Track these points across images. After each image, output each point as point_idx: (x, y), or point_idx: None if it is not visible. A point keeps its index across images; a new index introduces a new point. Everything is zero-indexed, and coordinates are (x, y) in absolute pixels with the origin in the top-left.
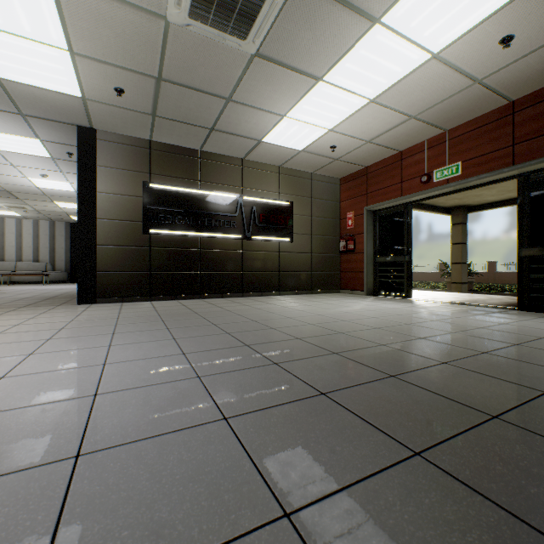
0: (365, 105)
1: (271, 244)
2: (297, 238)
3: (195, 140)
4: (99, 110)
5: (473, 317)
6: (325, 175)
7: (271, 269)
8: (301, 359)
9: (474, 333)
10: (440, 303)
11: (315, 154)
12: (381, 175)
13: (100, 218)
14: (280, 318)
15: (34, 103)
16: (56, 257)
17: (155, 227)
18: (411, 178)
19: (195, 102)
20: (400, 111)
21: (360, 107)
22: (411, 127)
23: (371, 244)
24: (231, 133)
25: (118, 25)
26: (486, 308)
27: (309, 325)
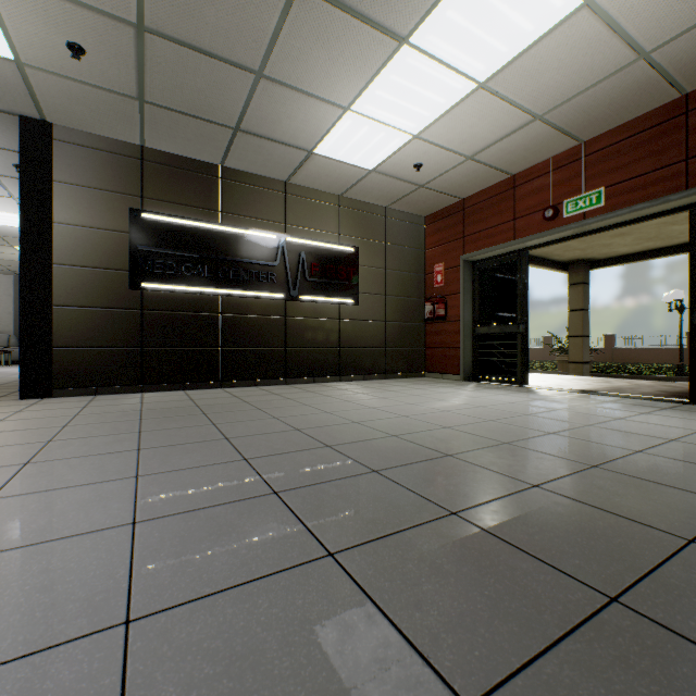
0: (470, 94)
1: (328, 307)
2: (364, 299)
3: (213, 148)
4: (48, 86)
5: (642, 418)
6: (405, 211)
7: (328, 343)
8: (386, 535)
9: (675, 453)
10: (573, 392)
11: (392, 176)
12: (484, 210)
13: (59, 263)
14: (342, 423)
15: None
16: None
17: (149, 279)
18: (529, 212)
19: (205, 77)
20: (521, 107)
21: (463, 97)
22: (534, 136)
23: (470, 308)
24: (267, 138)
25: None
26: (646, 402)
27: (391, 439)
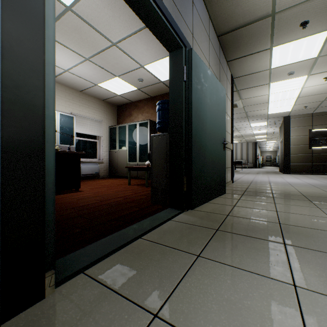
0: None
1: None
2: None
3: None
4: (294, 112)
5: None
6: None
7: None
8: None
9: None
10: None
11: None
12: None
13: (291, 145)
14: None
15: (273, 115)
16: (248, 157)
17: (314, 146)
18: None
19: None
20: None
21: None
22: None
23: None
24: None
25: (312, 97)
26: None
27: None
